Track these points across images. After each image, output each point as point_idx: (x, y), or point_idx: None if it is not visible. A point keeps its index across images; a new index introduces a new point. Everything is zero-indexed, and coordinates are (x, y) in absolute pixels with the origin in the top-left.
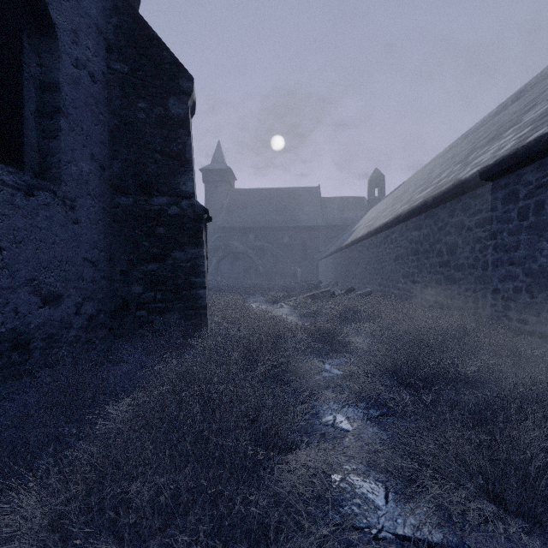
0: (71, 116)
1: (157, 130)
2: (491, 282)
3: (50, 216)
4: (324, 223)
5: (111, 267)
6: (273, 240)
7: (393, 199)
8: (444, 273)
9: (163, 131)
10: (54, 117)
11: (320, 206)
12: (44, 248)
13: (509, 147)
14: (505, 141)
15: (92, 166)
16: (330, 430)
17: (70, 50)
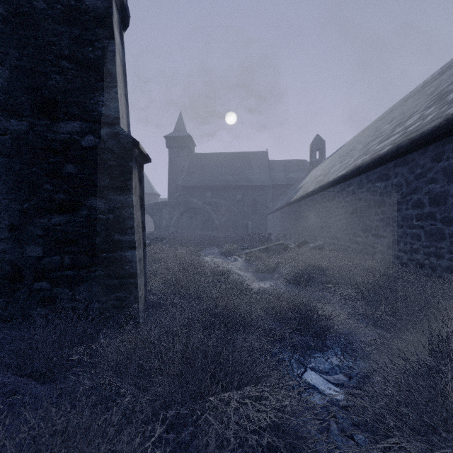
0: None
1: (63, 27)
2: None
3: None
4: (271, 182)
5: None
6: (227, 197)
7: (338, 157)
8: (426, 227)
9: (72, 29)
10: None
11: (268, 168)
12: None
13: None
14: None
15: None
16: None
17: None
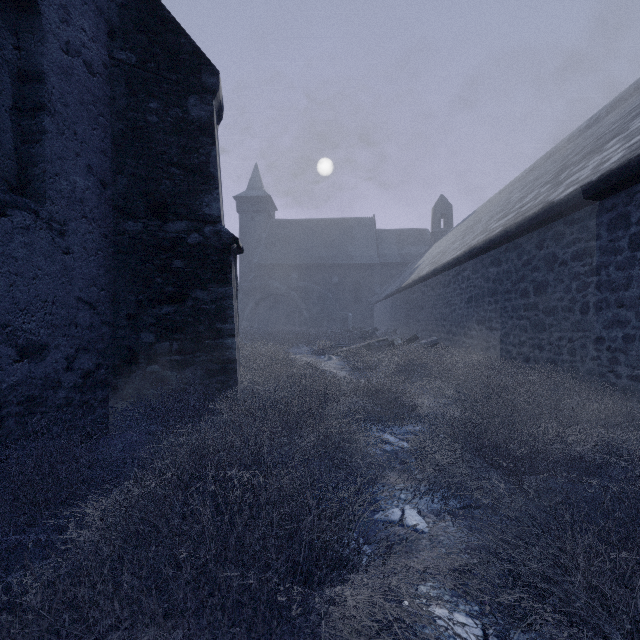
0: (60, 116)
1: (173, 137)
2: (592, 328)
3: (31, 243)
4: (379, 259)
5: (115, 310)
6: (320, 280)
7: (463, 230)
8: (531, 318)
9: (180, 138)
10: (36, 116)
11: (375, 240)
12: (22, 285)
13: (616, 159)
14: (609, 153)
15: (88, 181)
16: (397, 529)
17: (59, 30)
